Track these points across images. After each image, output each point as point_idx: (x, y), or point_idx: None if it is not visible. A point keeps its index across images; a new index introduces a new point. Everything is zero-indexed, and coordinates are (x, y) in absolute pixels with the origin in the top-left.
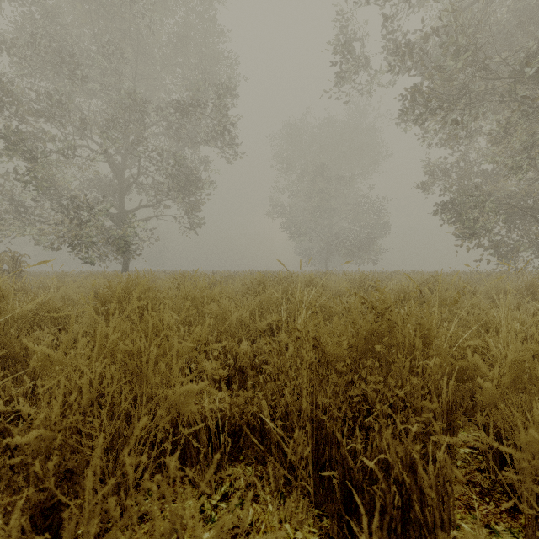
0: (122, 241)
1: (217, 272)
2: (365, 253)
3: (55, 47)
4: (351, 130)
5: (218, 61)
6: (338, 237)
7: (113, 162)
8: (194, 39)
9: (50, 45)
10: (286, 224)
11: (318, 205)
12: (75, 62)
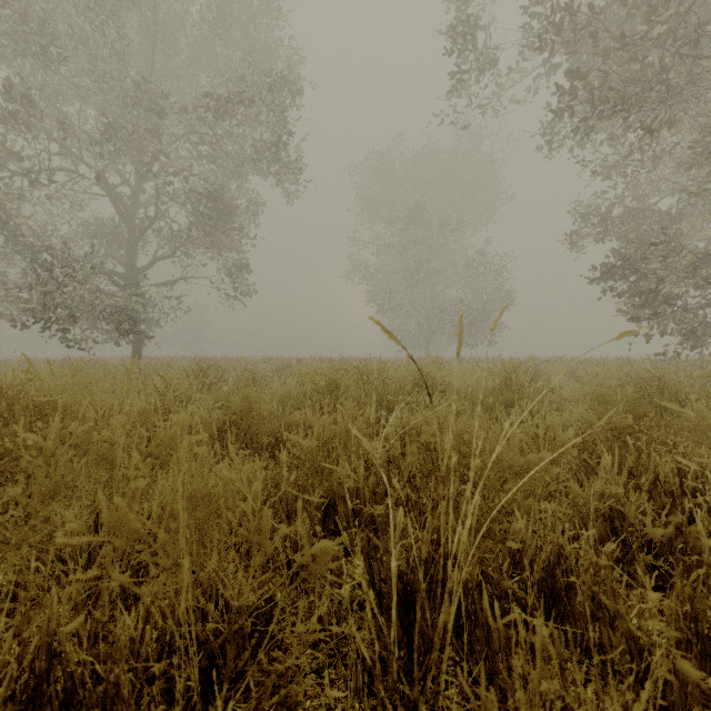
0: (125, 313)
1: (272, 359)
2: (481, 332)
3: (15, 11)
4: (462, 162)
5: (274, 53)
6: (443, 311)
7: (117, 197)
8: (239, 18)
9: (6, 5)
10: (372, 293)
11: (417, 265)
12: (46, 34)
